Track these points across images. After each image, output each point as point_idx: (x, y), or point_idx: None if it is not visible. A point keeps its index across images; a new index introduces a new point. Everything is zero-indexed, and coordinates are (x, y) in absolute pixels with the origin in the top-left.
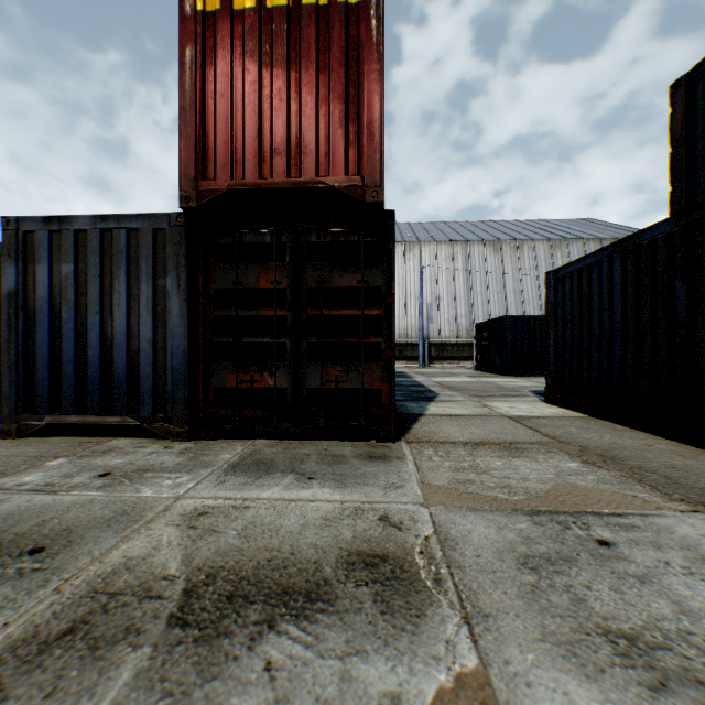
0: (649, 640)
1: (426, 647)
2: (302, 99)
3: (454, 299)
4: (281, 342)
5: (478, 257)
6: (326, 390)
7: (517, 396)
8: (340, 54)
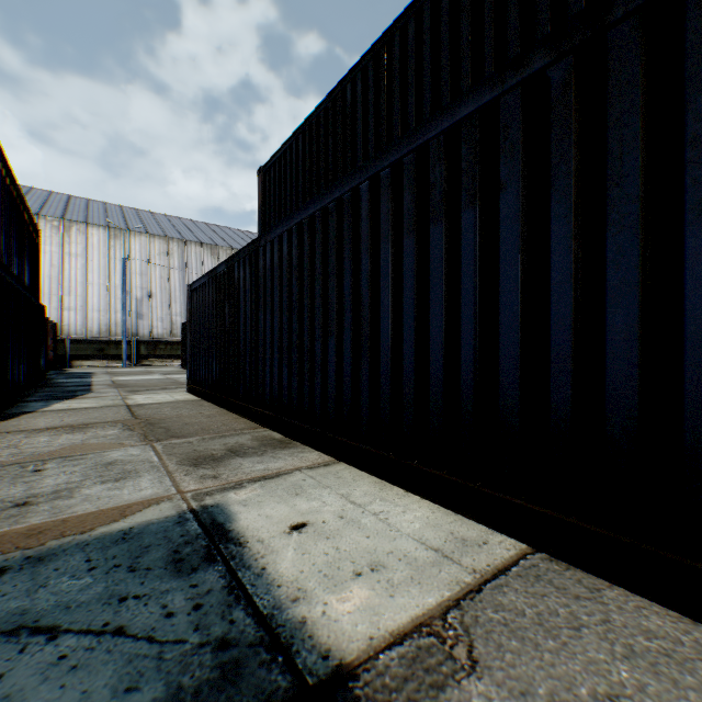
0: None
1: None
2: None
3: (169, 296)
4: None
5: (196, 258)
6: None
7: (174, 388)
8: None
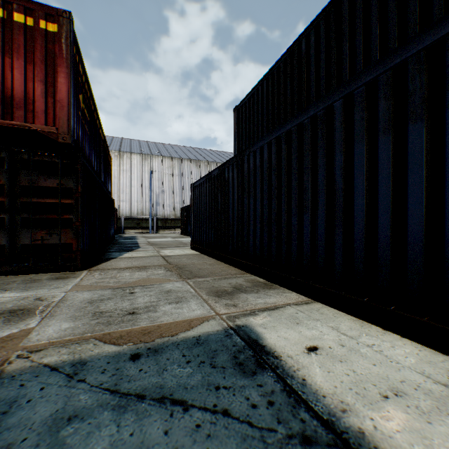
0: (108, 311)
1: (17, 326)
2: (15, 76)
3: (173, 192)
4: (1, 216)
5: (187, 168)
6: (36, 245)
7: (182, 246)
8: (43, 57)
